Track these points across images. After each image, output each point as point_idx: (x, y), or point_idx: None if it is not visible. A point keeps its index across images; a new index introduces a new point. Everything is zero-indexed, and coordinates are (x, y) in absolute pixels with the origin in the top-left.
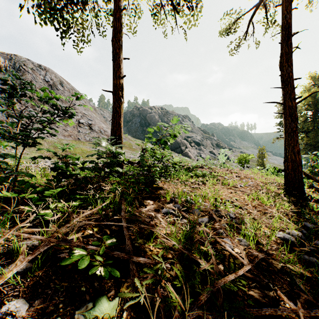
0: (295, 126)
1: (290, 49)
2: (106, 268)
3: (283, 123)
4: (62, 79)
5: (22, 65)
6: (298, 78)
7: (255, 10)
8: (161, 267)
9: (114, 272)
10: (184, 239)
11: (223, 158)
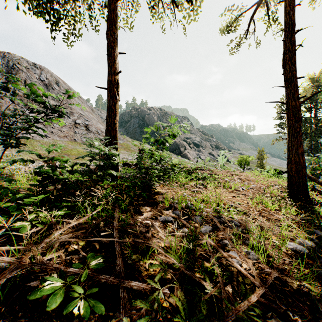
0: (299, 127)
1: (293, 47)
2: (88, 301)
3: (282, 125)
4: (57, 79)
5: (16, 63)
6: (302, 77)
7: (257, 7)
8: (158, 296)
9: (99, 307)
10: (185, 256)
11: (222, 160)
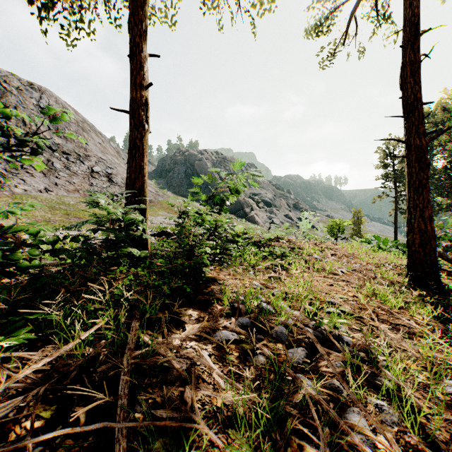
0: (425, 178)
1: (417, 57)
2: None
3: (387, 176)
4: (66, 106)
5: (2, 82)
6: (429, 102)
7: (360, 0)
8: None
9: None
10: (267, 445)
11: (306, 226)
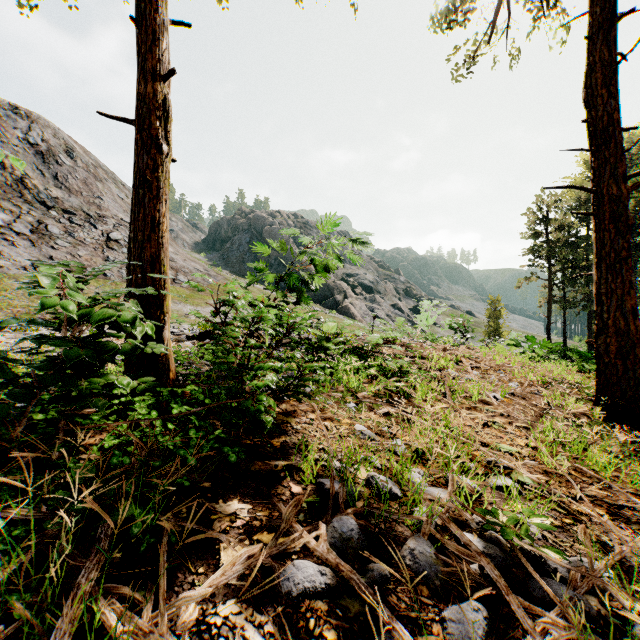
0: (626, 247)
1: (611, 55)
2: None
3: (538, 250)
4: (70, 143)
5: None
6: (630, 128)
7: None
8: None
9: None
10: None
11: (427, 321)
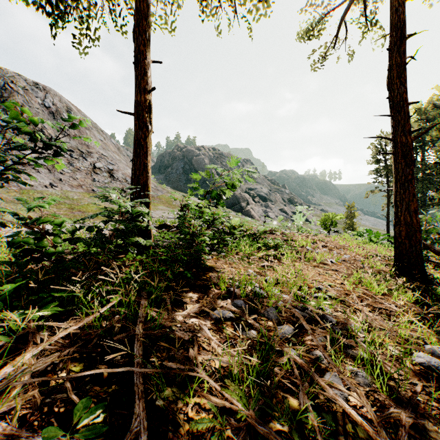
0: (411, 173)
1: (403, 59)
2: None
3: (380, 171)
4: (69, 105)
5: (9, 82)
6: (415, 102)
7: (350, 4)
8: None
9: None
10: (256, 392)
11: (300, 219)
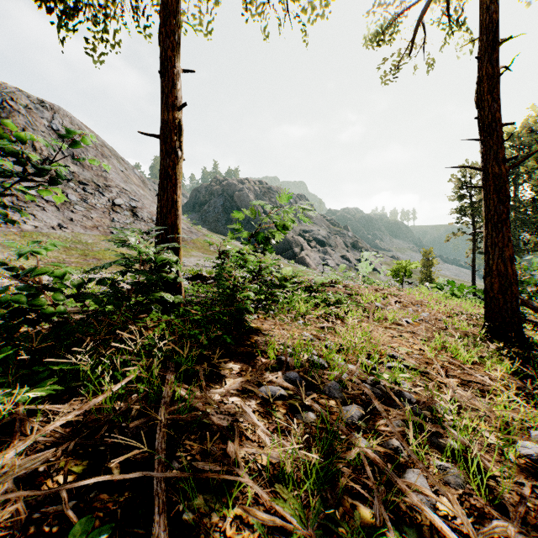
0: (506, 211)
1: (496, 69)
2: None
3: (463, 209)
4: (83, 128)
5: (8, 99)
6: (510, 123)
7: (429, 2)
8: None
9: None
10: (317, 501)
11: (366, 268)
